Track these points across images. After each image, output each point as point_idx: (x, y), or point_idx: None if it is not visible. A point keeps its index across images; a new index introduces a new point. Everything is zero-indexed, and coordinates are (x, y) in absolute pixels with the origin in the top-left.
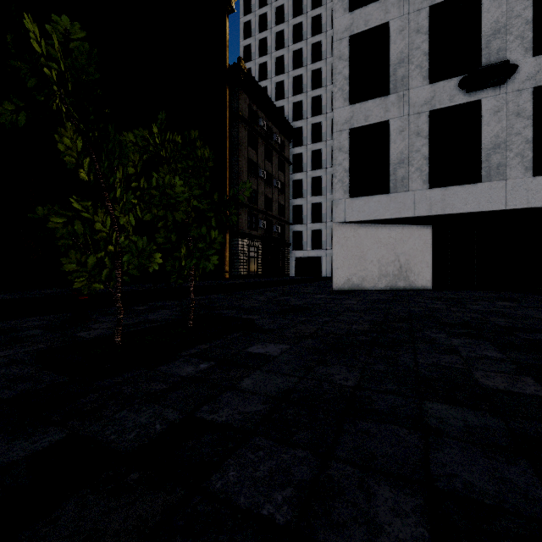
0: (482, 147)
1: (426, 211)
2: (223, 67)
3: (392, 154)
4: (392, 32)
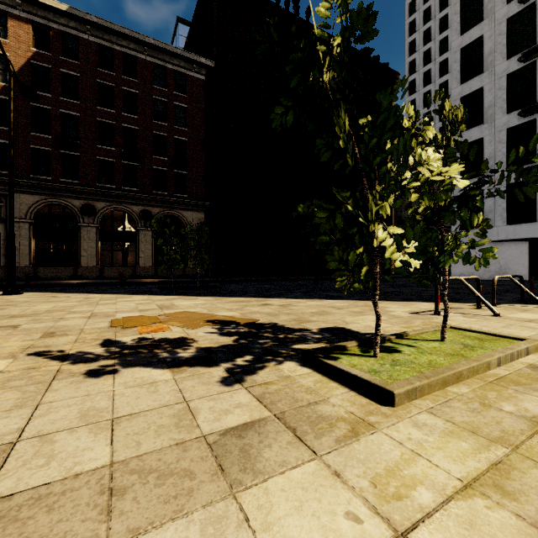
0: (537, 203)
1: (504, 237)
2: None
3: (485, 207)
4: (485, 143)
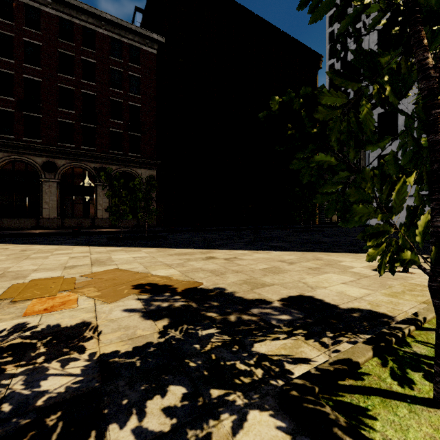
0: None
1: None
2: None
3: None
4: None
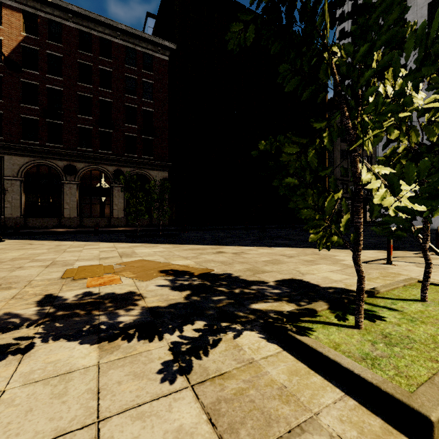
0: None
1: None
2: (324, 104)
3: None
4: None
